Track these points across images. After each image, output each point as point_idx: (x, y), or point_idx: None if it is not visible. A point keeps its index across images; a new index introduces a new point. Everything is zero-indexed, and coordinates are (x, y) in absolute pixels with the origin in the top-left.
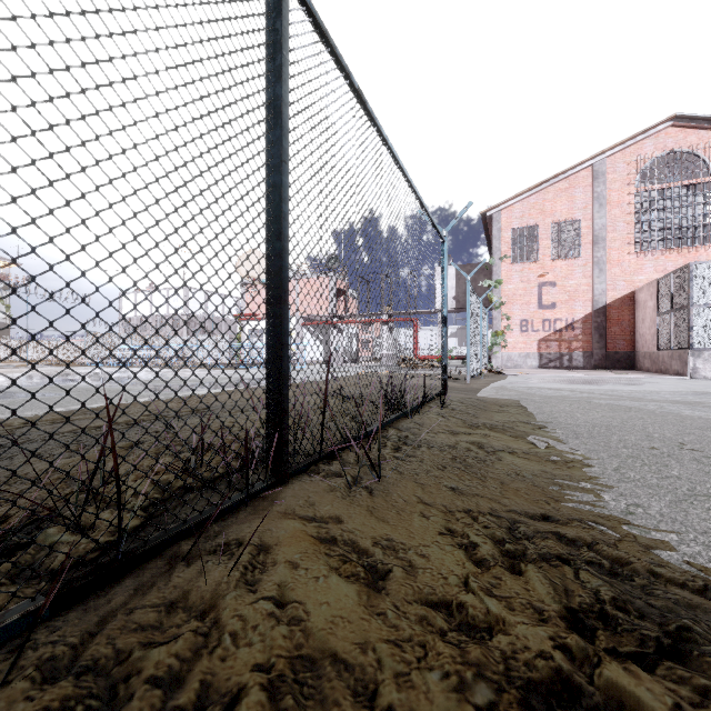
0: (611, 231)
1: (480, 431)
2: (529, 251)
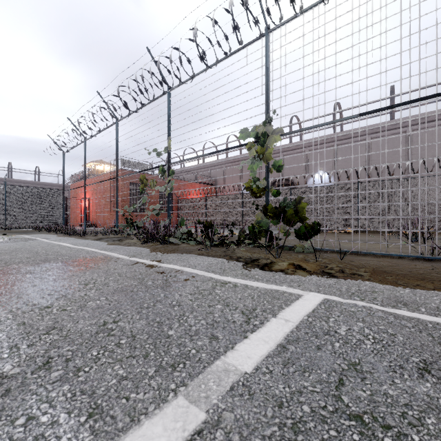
0: None
1: None
2: None
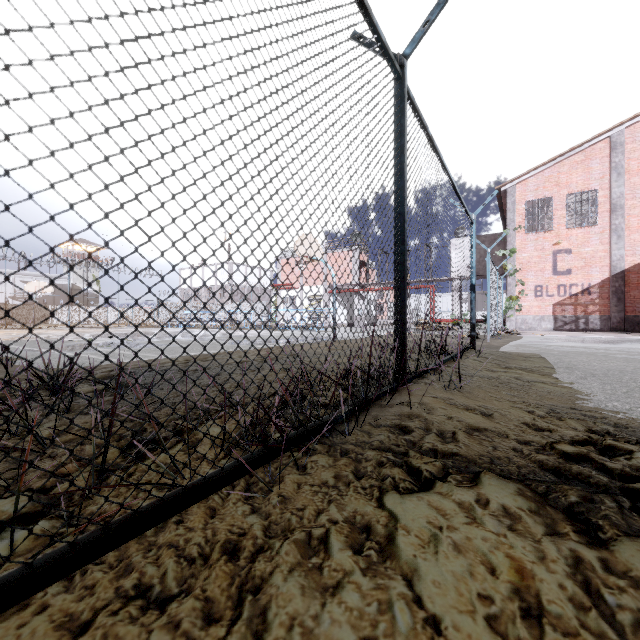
0: (630, 199)
1: (513, 370)
2: (542, 220)
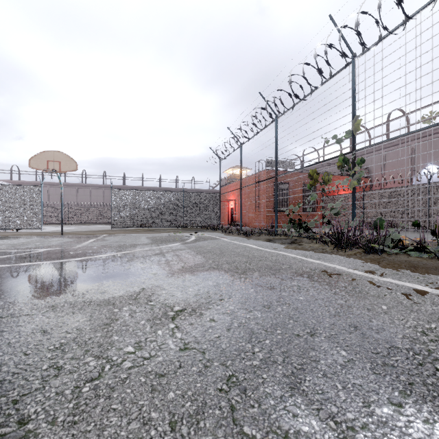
0: None
1: None
2: None
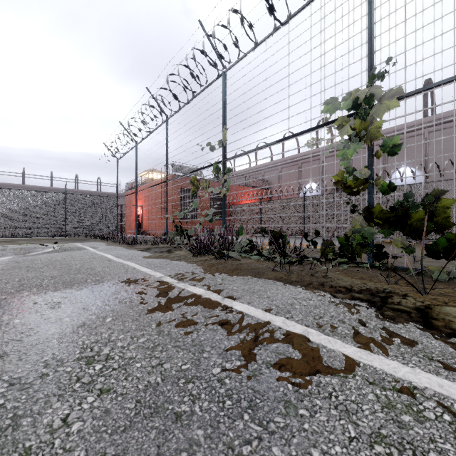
0: None
1: None
2: None
